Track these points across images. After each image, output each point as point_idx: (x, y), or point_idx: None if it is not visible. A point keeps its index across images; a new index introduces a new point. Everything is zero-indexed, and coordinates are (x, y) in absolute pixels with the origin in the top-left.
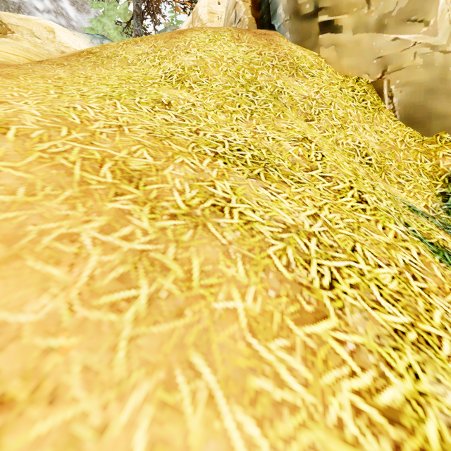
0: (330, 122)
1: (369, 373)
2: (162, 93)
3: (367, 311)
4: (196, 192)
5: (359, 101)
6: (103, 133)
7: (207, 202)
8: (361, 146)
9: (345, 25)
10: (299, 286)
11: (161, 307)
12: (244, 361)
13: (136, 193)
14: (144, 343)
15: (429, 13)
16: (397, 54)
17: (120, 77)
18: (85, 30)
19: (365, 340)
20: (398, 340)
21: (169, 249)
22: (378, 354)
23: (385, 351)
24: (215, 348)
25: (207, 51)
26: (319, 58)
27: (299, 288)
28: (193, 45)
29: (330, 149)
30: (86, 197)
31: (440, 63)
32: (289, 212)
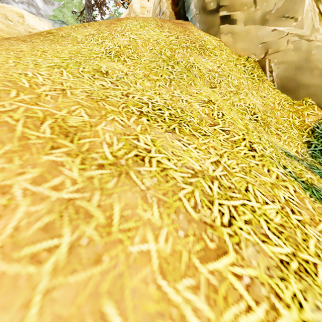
0: (228, 89)
1: (262, 306)
2: (102, 64)
3: (258, 244)
4: (123, 145)
5: (248, 74)
6: (48, 95)
7: (131, 153)
8: (250, 107)
9: (239, 19)
10: (204, 225)
11: (81, 255)
12: (153, 306)
13: (70, 146)
14: (59, 295)
15: (298, 12)
16: (275, 41)
17: (71, 52)
18: (50, 17)
19: (258, 273)
20: (284, 270)
21: (94, 196)
22: (269, 285)
23: (274, 283)
24: (128, 294)
25: (138, 34)
26: (220, 42)
27: (204, 227)
28: (127, 29)
29: (228, 109)
30: (24, 151)
31: (305, 48)
32: (197, 160)
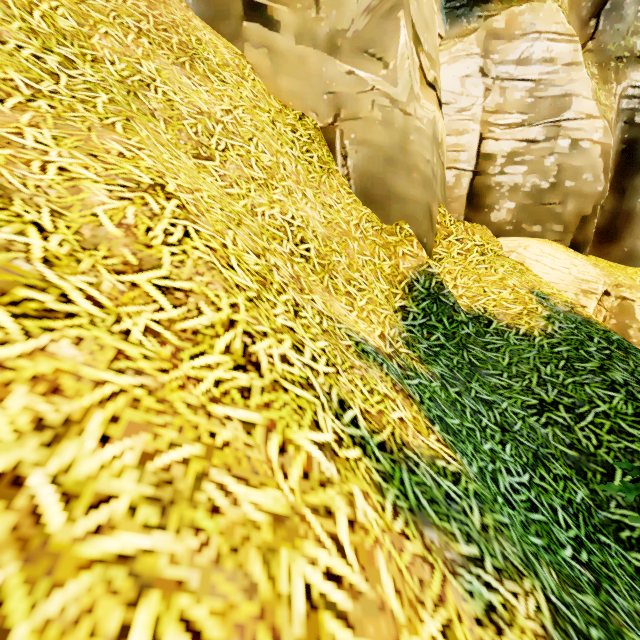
0: (246, 170)
1: None
2: None
3: None
4: None
5: (301, 151)
6: None
7: None
8: (295, 225)
9: (285, 23)
10: None
11: None
12: None
13: None
14: None
15: (389, 51)
16: (353, 96)
17: None
18: None
19: None
20: None
21: None
22: None
23: None
24: None
25: None
26: (242, 60)
27: None
28: None
29: (224, 221)
30: None
31: (401, 126)
32: None
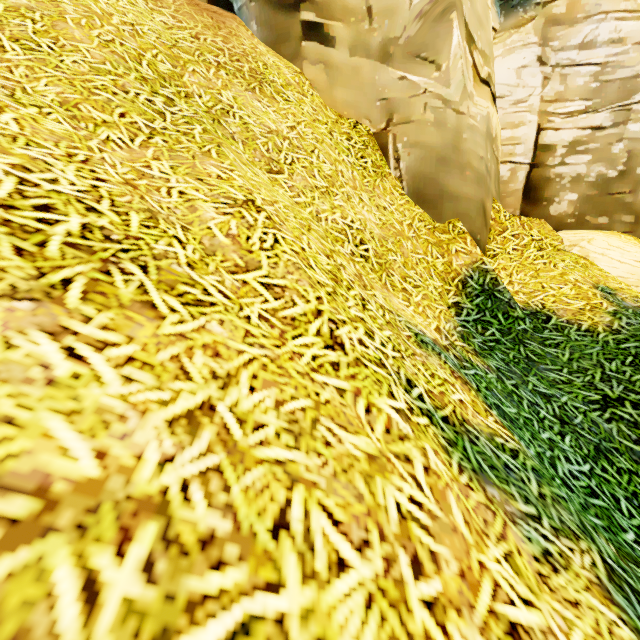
0: (310, 180)
1: None
2: None
3: None
4: None
5: (356, 157)
6: None
7: None
8: (354, 227)
9: (339, 38)
10: None
11: None
12: None
13: None
14: None
15: (441, 53)
16: (405, 100)
17: None
18: None
19: None
20: None
21: None
22: None
23: None
24: None
25: None
26: (301, 77)
27: None
28: None
29: (299, 228)
30: None
31: (453, 126)
32: (101, 421)
